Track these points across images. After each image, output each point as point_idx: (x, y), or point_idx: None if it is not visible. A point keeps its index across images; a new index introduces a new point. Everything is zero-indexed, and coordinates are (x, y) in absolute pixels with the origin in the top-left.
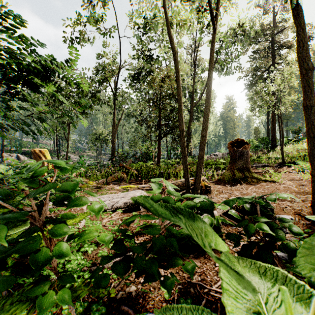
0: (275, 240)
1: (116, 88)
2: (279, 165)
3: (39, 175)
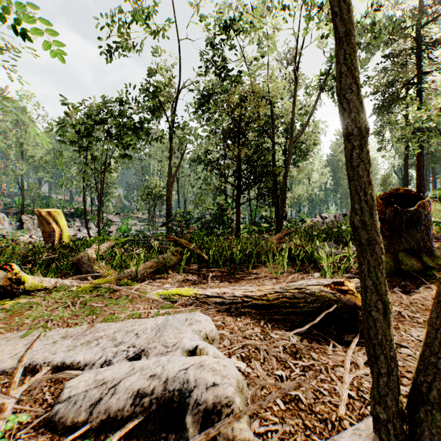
0: None
1: (173, 116)
2: None
3: None
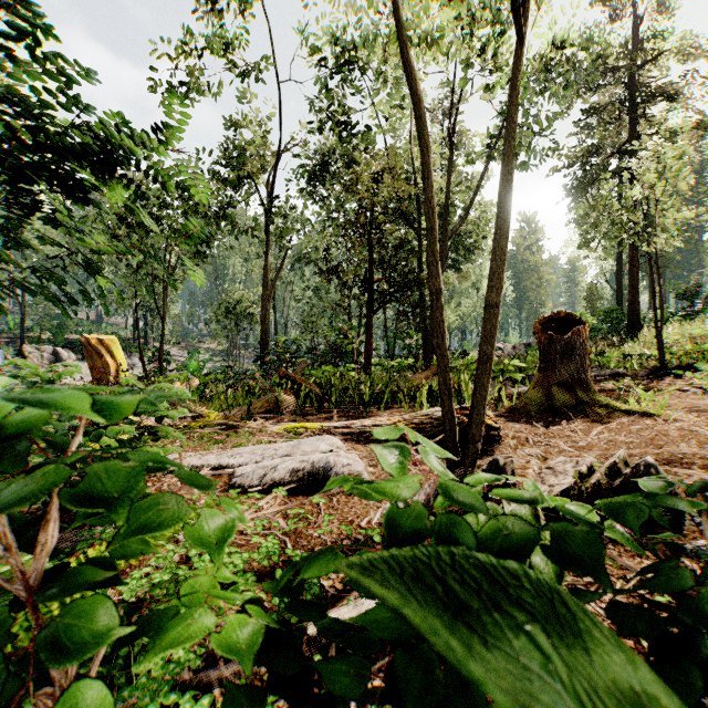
0: None
1: (272, 197)
2: (651, 372)
3: (17, 434)
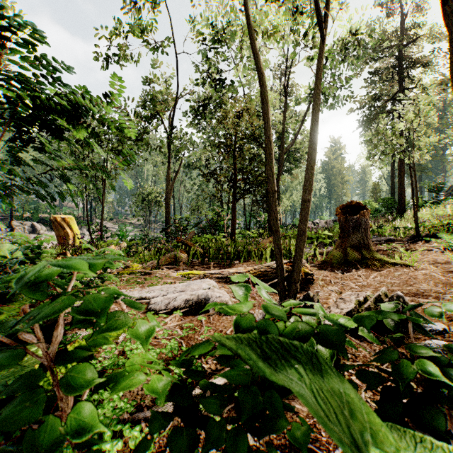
0: (447, 388)
1: (172, 127)
2: (411, 239)
3: (45, 280)
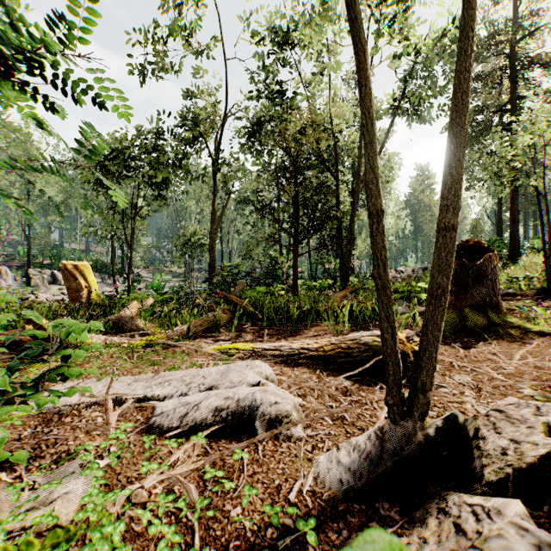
0: None
1: (218, 150)
2: (539, 293)
3: None
